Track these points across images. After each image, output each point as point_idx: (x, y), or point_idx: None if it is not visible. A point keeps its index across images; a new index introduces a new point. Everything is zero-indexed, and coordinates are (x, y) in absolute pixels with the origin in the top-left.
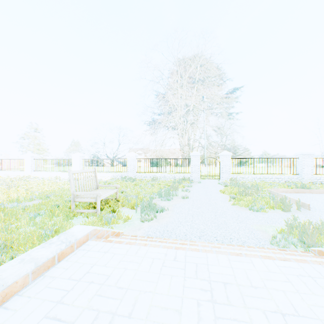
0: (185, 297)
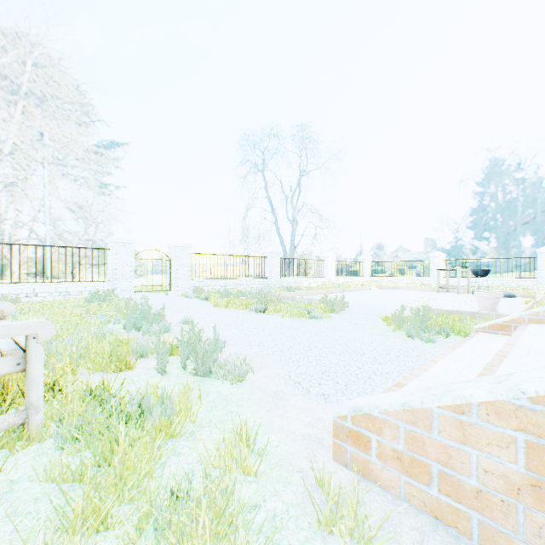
0: None
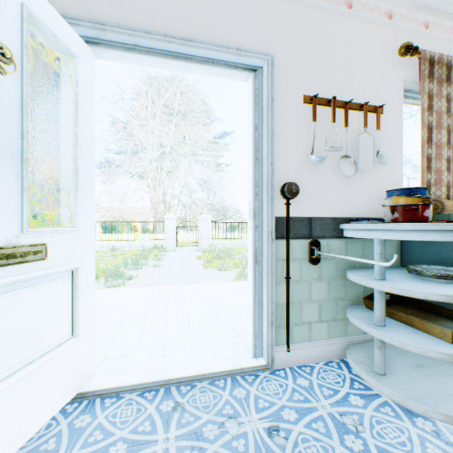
0: (153, 298)
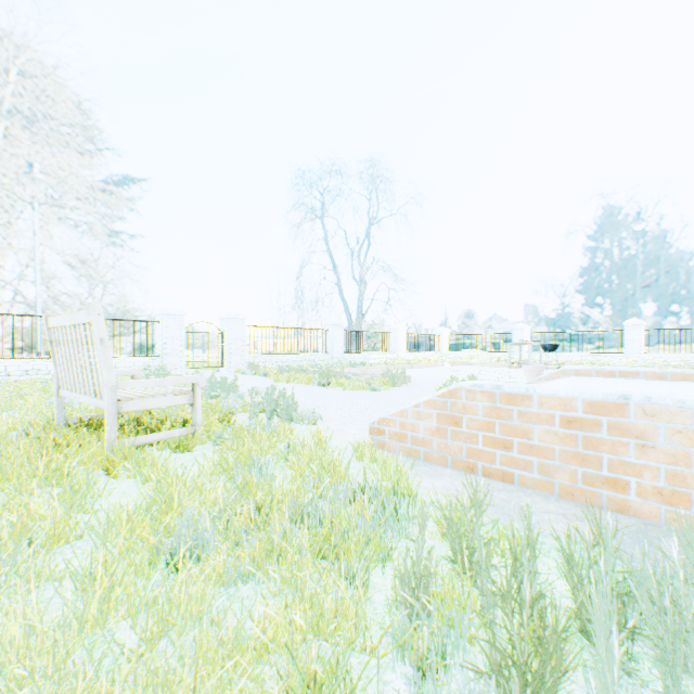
0: None
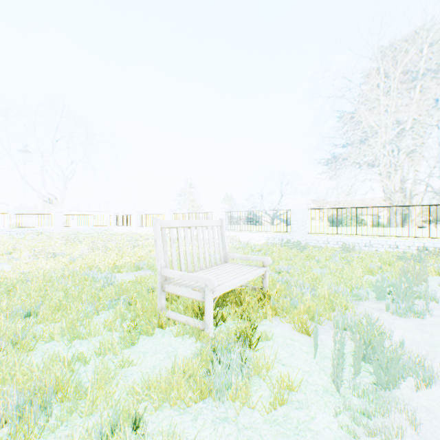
0: None
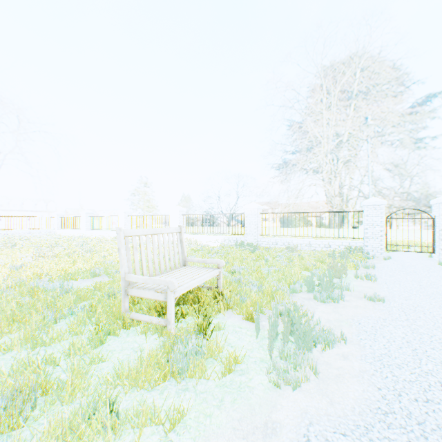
0: None
